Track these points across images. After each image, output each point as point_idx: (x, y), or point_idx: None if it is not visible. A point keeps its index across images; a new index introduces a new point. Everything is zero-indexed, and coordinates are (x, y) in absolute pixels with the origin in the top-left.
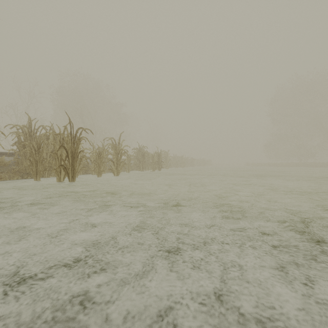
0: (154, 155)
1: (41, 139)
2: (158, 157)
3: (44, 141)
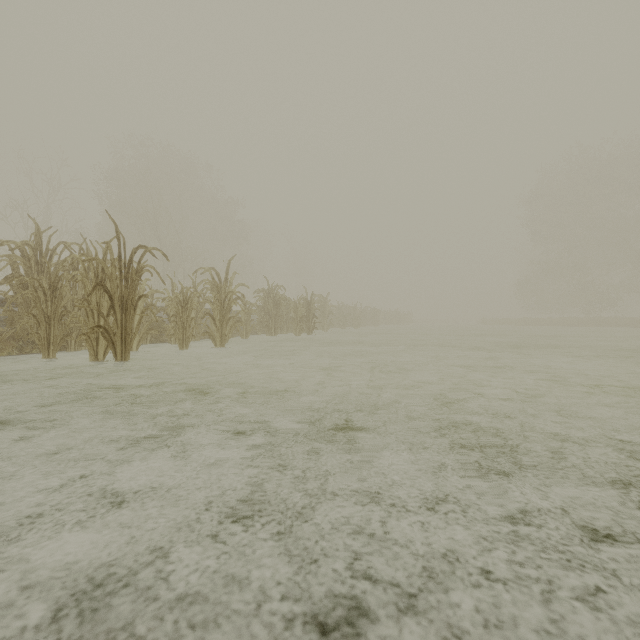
0: (299, 303)
1: (58, 271)
2: (306, 308)
3: (64, 274)
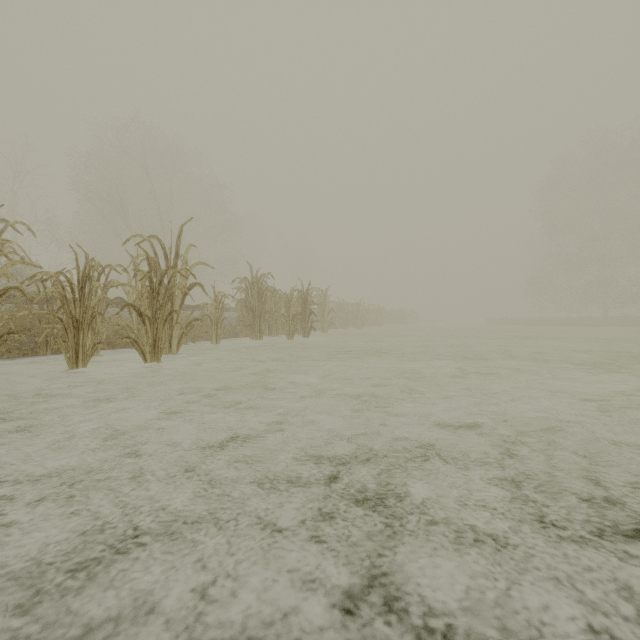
0: (291, 295)
1: None
2: (301, 302)
3: None
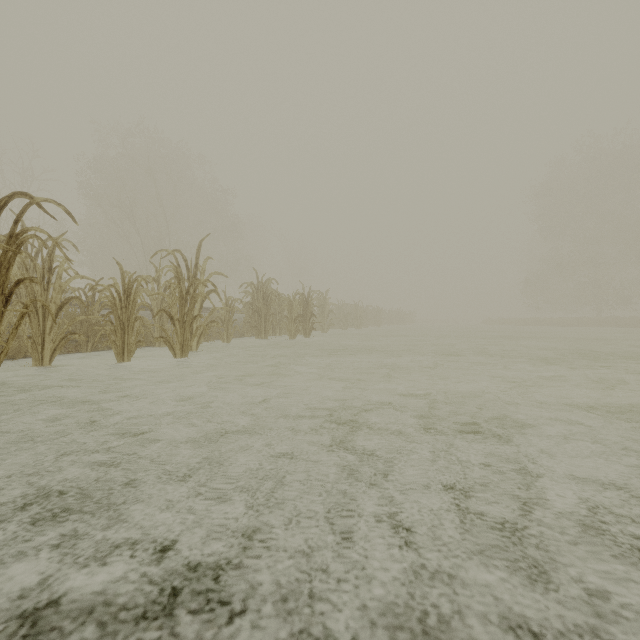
0: (294, 299)
1: None
2: (303, 305)
3: None
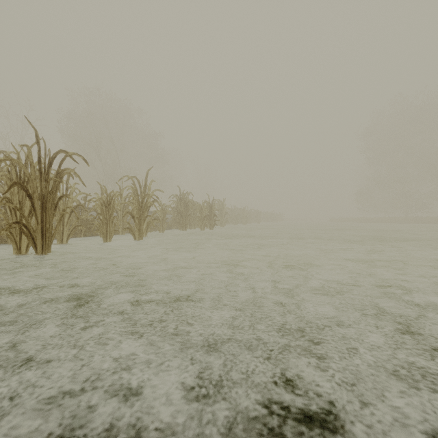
0: (203, 205)
1: None
2: (209, 209)
3: None
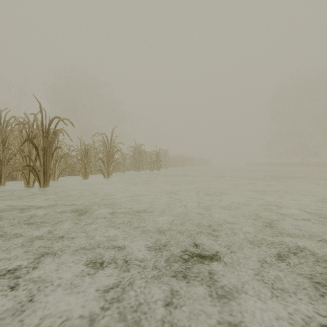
0: (152, 153)
1: (7, 132)
2: (156, 156)
3: (10, 134)
